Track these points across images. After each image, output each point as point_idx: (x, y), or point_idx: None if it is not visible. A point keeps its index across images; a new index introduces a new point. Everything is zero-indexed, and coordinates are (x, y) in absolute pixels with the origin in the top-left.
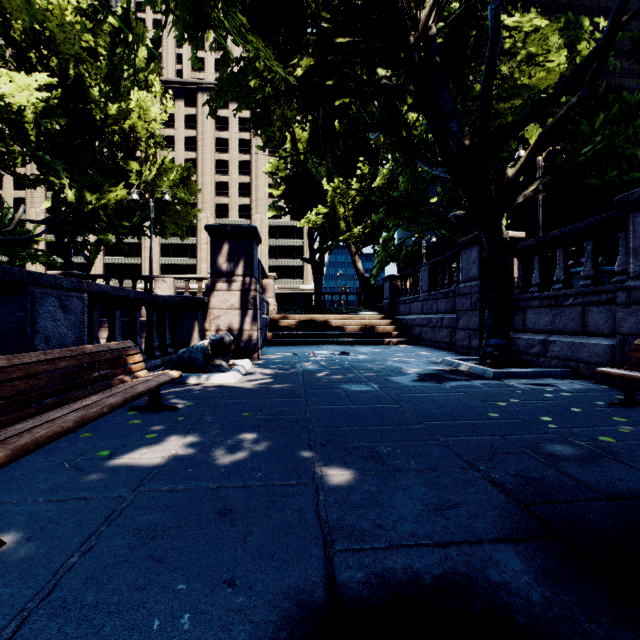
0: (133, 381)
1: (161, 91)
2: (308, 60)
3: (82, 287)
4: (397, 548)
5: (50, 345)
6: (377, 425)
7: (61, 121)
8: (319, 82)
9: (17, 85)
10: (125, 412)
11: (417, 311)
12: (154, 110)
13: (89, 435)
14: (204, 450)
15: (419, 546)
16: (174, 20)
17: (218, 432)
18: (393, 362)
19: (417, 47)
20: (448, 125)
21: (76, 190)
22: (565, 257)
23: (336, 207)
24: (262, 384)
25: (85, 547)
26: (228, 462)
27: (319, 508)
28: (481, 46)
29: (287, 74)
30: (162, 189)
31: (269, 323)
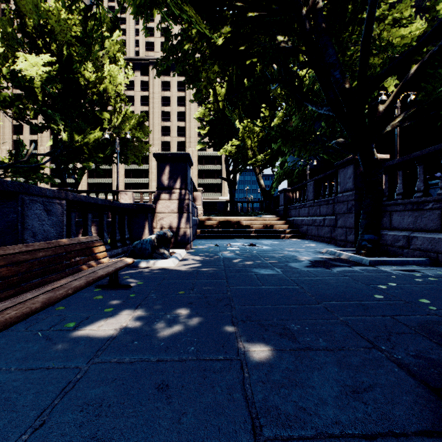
0: (96, 266)
1: (124, 64)
2: (227, 30)
3: (62, 196)
4: (324, 438)
5: (36, 239)
6: (285, 304)
7: (58, 86)
8: (234, 48)
9: (30, 63)
10: (92, 289)
11: (304, 214)
12: (120, 77)
13: (62, 308)
14: (148, 324)
15: (346, 437)
16: (130, 2)
17: (160, 308)
18: (289, 251)
19: (308, 17)
20: (332, 74)
21: (68, 133)
22: (424, 172)
23: (245, 141)
24: (193, 268)
25: (38, 422)
26: (167, 336)
27: (245, 386)
28: (357, 14)
29: (211, 44)
30: (125, 131)
31: (198, 223)
